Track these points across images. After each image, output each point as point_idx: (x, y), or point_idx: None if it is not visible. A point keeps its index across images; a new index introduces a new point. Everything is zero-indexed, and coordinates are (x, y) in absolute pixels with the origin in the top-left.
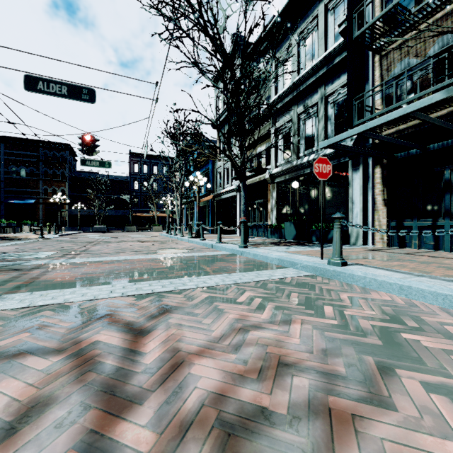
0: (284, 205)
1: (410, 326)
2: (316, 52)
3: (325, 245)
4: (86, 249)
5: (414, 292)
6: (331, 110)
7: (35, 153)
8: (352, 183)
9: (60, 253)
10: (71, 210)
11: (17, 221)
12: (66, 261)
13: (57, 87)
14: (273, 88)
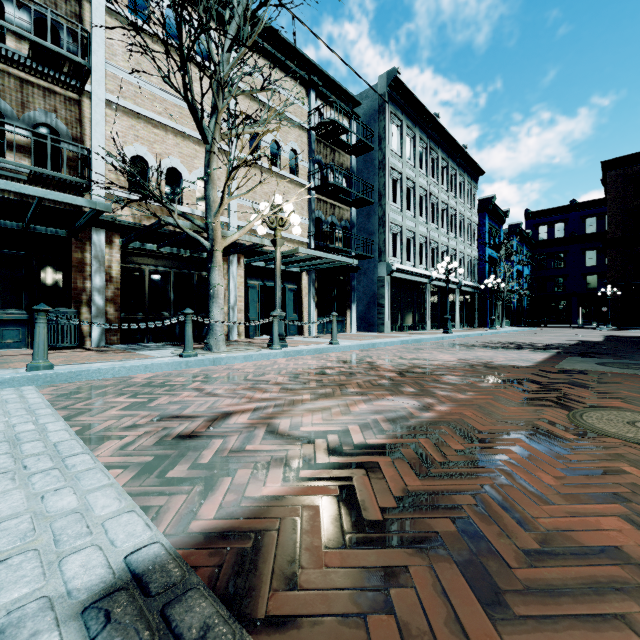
0: None
1: (202, 375)
2: None
3: None
4: None
5: (156, 367)
6: None
7: None
8: None
9: None
10: None
11: None
12: None
13: None
14: None
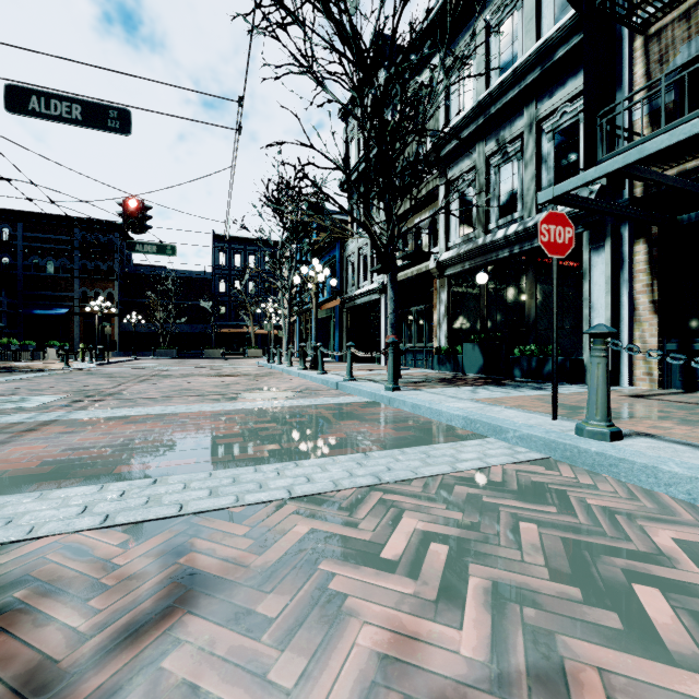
0: (461, 314)
1: None
2: (520, 46)
3: (541, 384)
4: (121, 390)
5: None
6: (548, 145)
7: (68, 236)
8: (591, 273)
9: (69, 399)
10: (123, 325)
11: (41, 342)
12: (64, 416)
13: (64, 106)
14: (442, 116)
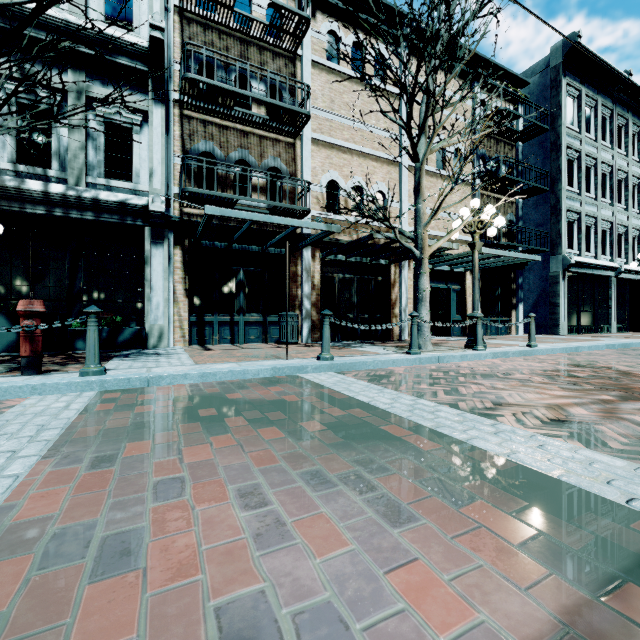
0: None
1: (448, 371)
2: None
3: (133, 352)
4: None
5: (399, 362)
6: (98, 127)
7: None
8: (151, 261)
9: None
10: None
11: None
12: None
13: None
14: None
